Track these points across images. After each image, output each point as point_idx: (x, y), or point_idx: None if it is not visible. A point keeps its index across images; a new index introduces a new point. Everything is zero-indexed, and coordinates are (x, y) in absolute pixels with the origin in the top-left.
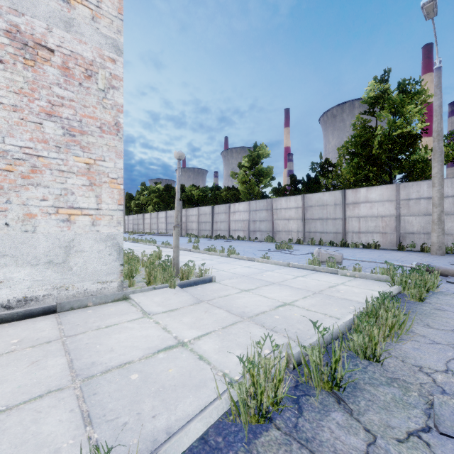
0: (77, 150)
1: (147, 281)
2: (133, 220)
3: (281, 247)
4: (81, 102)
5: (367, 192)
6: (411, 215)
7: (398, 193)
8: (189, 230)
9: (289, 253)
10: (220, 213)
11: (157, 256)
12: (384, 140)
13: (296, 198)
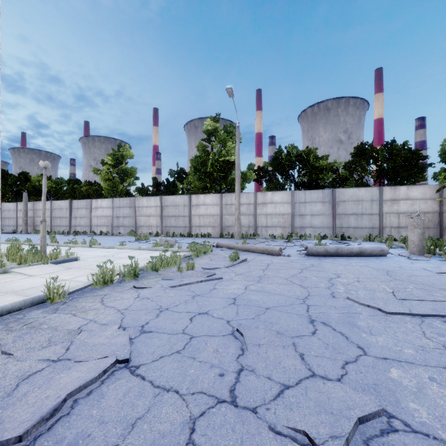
0: None
1: (19, 263)
2: None
3: (140, 238)
4: None
5: (204, 198)
6: (228, 215)
7: (221, 200)
8: (37, 226)
9: (145, 242)
10: (80, 209)
11: (16, 248)
12: (214, 163)
13: (155, 198)
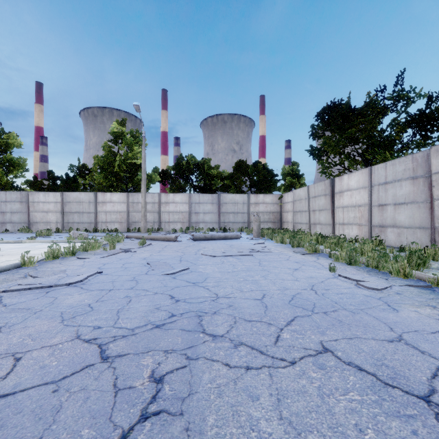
0: None
1: None
2: None
3: (42, 234)
4: None
5: (111, 196)
6: (135, 212)
7: (128, 198)
8: None
9: (51, 237)
10: None
11: None
12: (121, 164)
13: (55, 194)
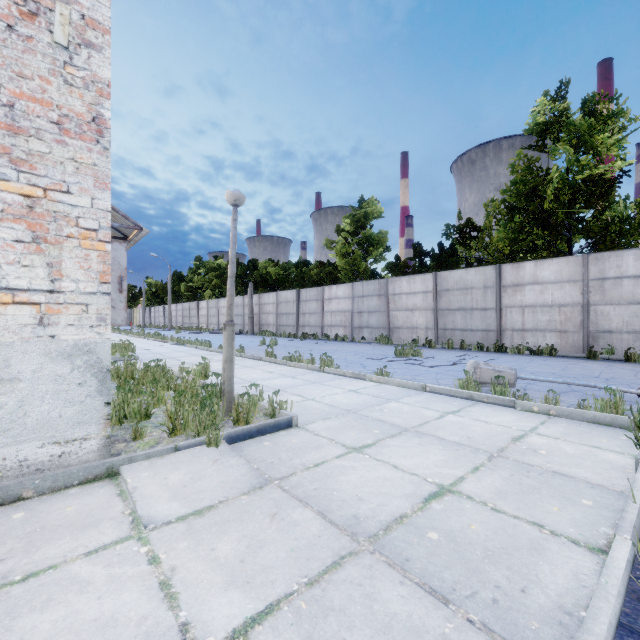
0: (3, 165)
1: (170, 429)
2: (183, 310)
3: (403, 353)
4: (11, 66)
5: (535, 268)
6: (608, 303)
7: (586, 269)
8: (263, 326)
9: (419, 364)
10: (309, 301)
11: (203, 372)
12: (563, 187)
13: (424, 277)
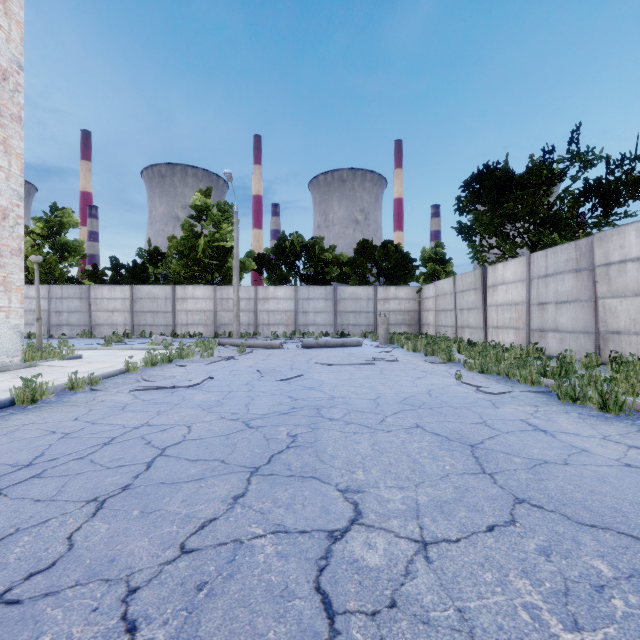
0: None
1: (28, 361)
2: None
3: (111, 340)
4: (0, 236)
5: (193, 290)
6: (224, 311)
7: (216, 293)
8: None
9: (125, 344)
10: None
11: None
12: (207, 248)
13: (123, 288)
